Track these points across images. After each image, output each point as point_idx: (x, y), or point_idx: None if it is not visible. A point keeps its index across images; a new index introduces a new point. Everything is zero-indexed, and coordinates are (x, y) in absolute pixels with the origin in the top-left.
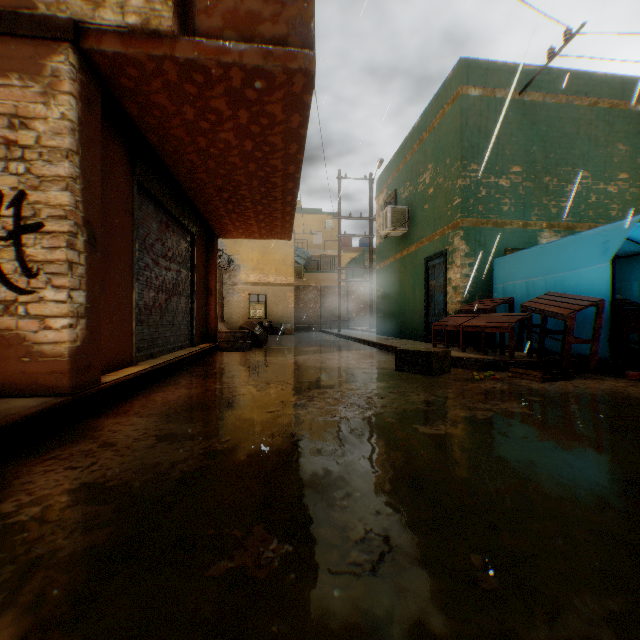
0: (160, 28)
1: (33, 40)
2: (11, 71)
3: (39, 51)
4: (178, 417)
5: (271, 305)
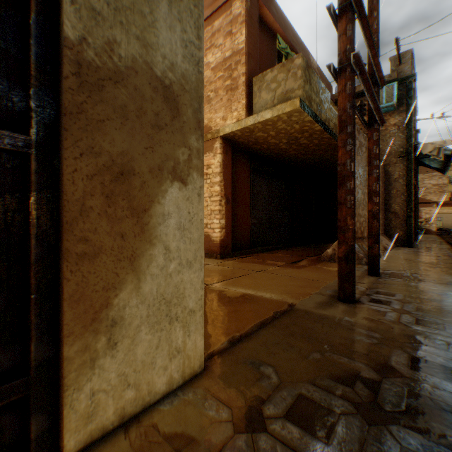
0: (445, 201)
1: (430, 204)
2: (428, 206)
3: (431, 204)
4: (448, 237)
5: (443, 221)
